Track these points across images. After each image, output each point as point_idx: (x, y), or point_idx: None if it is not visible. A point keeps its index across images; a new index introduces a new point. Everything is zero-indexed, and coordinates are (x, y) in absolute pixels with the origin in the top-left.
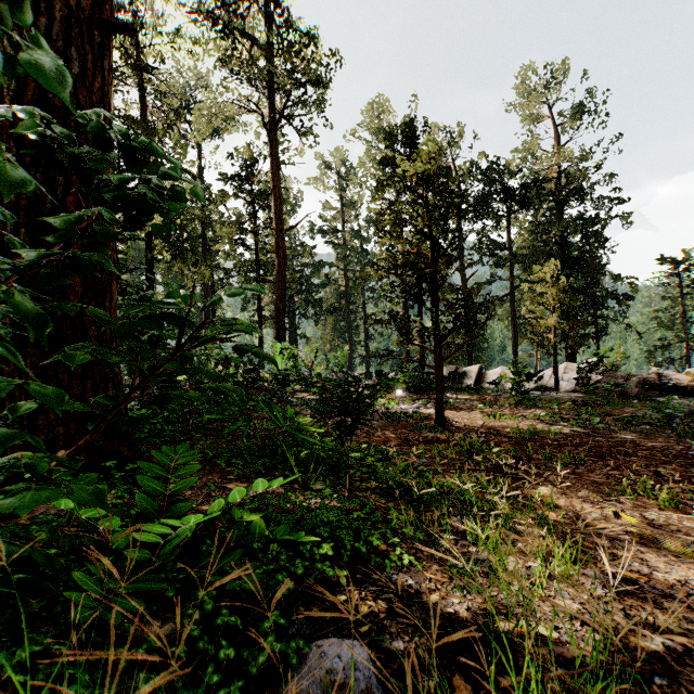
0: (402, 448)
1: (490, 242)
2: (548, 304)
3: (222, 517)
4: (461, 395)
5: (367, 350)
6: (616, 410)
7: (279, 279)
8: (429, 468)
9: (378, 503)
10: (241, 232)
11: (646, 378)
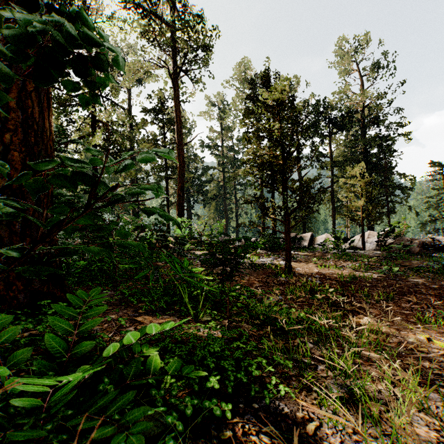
0: (264, 288)
1: (317, 153)
2: (357, 192)
3: (124, 352)
4: (300, 252)
5: (237, 223)
6: (406, 262)
7: (180, 176)
8: (284, 303)
9: (251, 332)
10: (155, 146)
11: (424, 241)
